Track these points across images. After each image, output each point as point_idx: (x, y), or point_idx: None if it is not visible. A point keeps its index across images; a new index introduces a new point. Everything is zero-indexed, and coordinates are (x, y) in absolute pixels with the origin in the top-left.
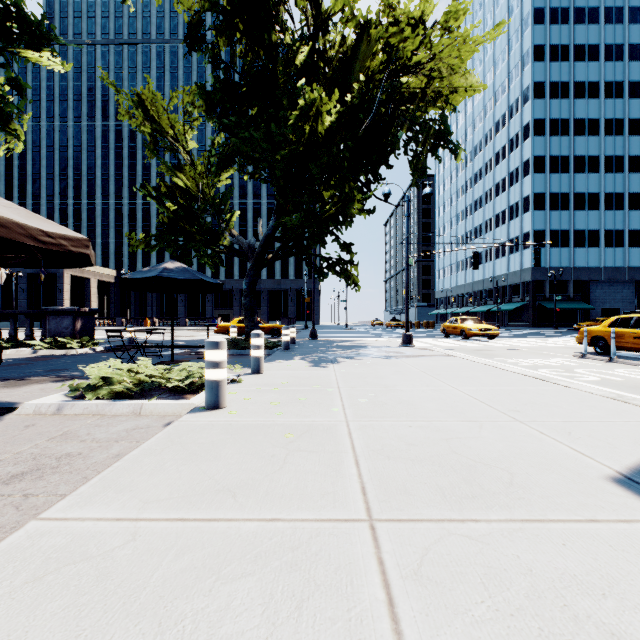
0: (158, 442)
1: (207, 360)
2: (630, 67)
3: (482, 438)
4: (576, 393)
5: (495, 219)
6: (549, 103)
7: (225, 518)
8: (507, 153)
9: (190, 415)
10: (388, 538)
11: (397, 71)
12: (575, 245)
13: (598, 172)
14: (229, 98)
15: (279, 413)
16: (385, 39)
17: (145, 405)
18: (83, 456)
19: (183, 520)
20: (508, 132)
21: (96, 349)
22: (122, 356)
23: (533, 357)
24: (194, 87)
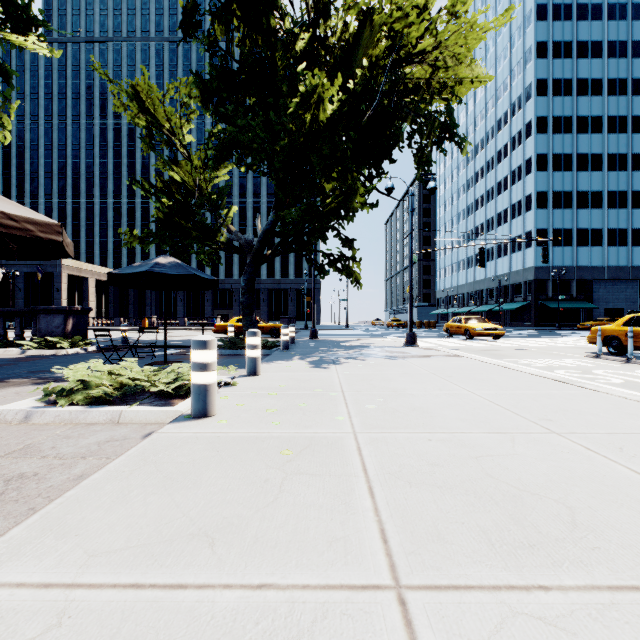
0: (128, 461)
1: (193, 361)
2: (634, 64)
3: (519, 456)
4: (608, 398)
5: (497, 218)
6: (552, 100)
7: (195, 583)
8: (509, 151)
9: (173, 425)
10: (427, 622)
11: (401, 60)
12: (578, 244)
13: (601, 170)
14: (226, 87)
15: (276, 423)
16: (389, 24)
17: (124, 412)
18: (38, 478)
19: (136, 587)
20: (510, 130)
21: (88, 349)
22: (113, 356)
23: (544, 357)
24: (190, 78)
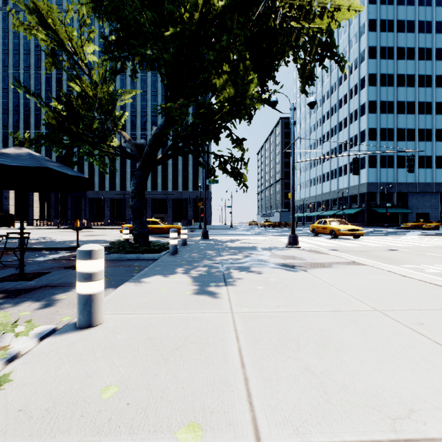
0: None
1: None
2: (436, 38)
3: None
4: None
5: (339, 148)
6: (379, 62)
7: None
8: (348, 99)
9: None
10: None
11: None
12: (398, 166)
13: (414, 113)
14: None
15: None
16: None
17: None
18: None
19: None
20: (349, 84)
21: None
22: None
23: (436, 262)
24: None
